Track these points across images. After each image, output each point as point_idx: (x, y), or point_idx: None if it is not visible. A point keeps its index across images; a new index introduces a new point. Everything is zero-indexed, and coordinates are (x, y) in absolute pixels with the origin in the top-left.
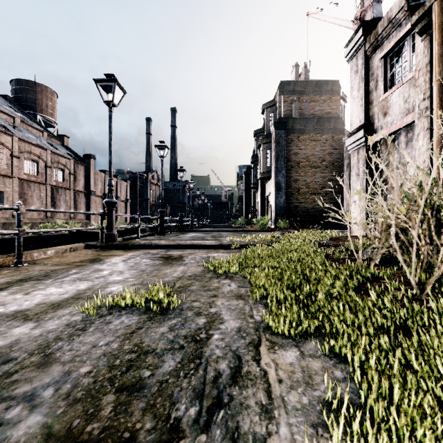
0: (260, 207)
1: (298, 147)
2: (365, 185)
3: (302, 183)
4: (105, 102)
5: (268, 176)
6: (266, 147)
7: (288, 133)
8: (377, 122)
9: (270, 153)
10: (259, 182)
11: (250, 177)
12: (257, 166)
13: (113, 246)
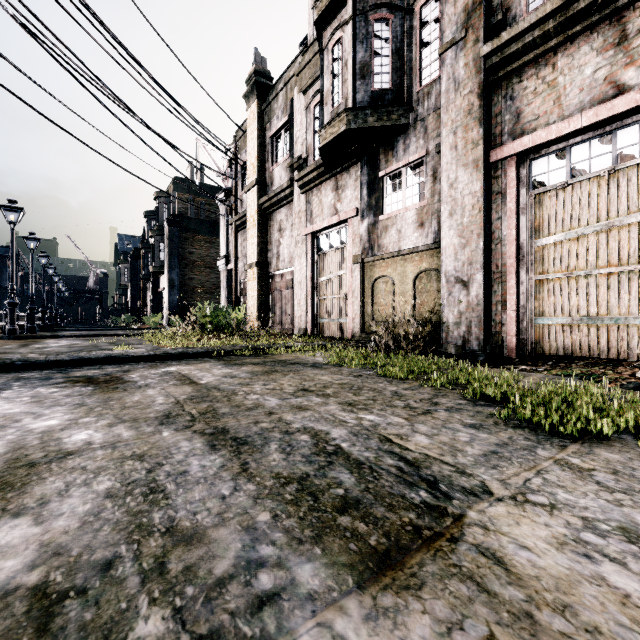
0: (153, 303)
1: (193, 247)
2: (226, 295)
3: (197, 282)
4: (9, 222)
5: (161, 271)
6: (160, 240)
7: (183, 231)
8: (232, 256)
9: (164, 247)
10: (151, 274)
11: (139, 262)
12: (148, 254)
13: (21, 338)
